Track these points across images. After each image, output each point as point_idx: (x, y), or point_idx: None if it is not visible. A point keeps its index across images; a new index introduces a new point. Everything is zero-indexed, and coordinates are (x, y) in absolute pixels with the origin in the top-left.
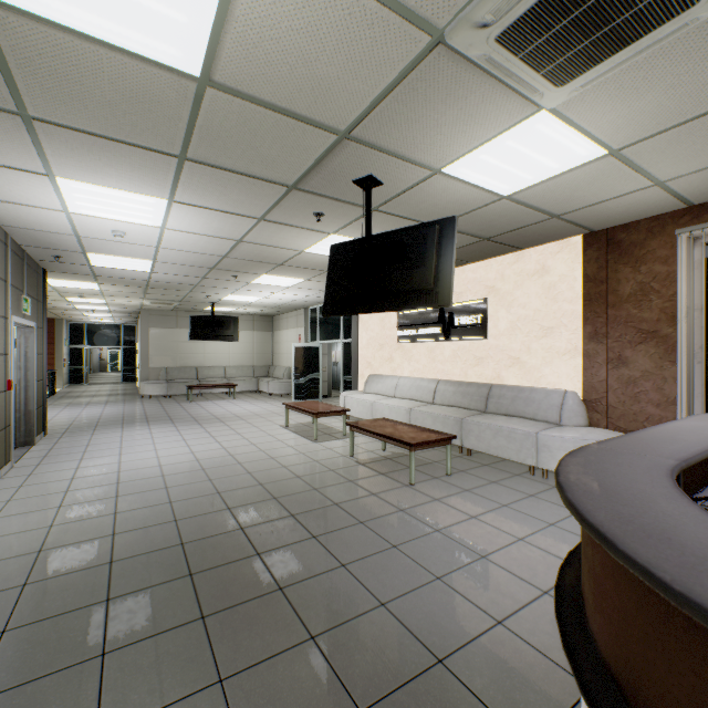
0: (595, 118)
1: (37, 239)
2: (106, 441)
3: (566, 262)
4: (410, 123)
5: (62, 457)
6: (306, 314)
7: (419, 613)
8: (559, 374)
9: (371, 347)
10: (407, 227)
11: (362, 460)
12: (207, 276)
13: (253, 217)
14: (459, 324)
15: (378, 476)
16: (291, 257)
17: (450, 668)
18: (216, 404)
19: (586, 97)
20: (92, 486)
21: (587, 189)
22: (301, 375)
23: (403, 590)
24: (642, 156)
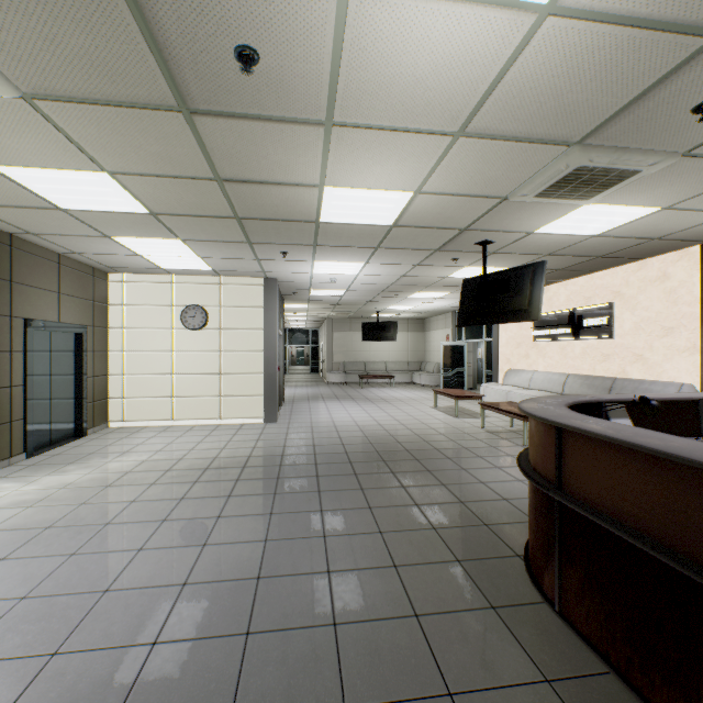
0: (630, 201)
1: (289, 286)
2: (319, 407)
3: (685, 269)
4: (502, 220)
5: (300, 412)
6: (453, 317)
7: (501, 487)
8: (678, 369)
9: (509, 346)
10: (512, 268)
11: (490, 430)
12: (377, 295)
13: (412, 264)
14: (587, 325)
15: (500, 439)
16: (437, 280)
17: (509, 501)
18: (380, 390)
19: (613, 196)
20: (322, 426)
21: (667, 224)
22: (448, 369)
23: (495, 480)
24: (695, 206)
